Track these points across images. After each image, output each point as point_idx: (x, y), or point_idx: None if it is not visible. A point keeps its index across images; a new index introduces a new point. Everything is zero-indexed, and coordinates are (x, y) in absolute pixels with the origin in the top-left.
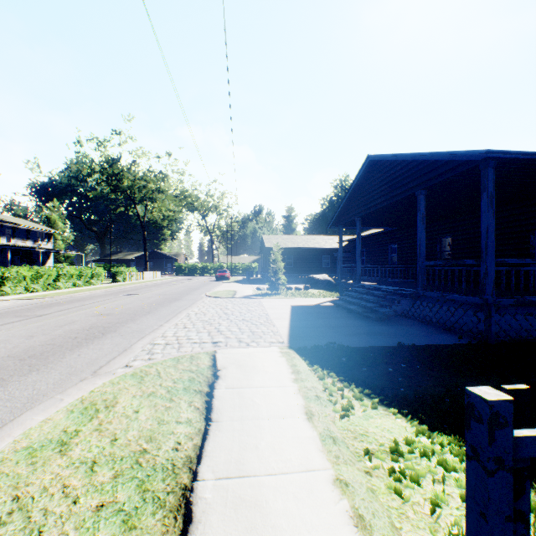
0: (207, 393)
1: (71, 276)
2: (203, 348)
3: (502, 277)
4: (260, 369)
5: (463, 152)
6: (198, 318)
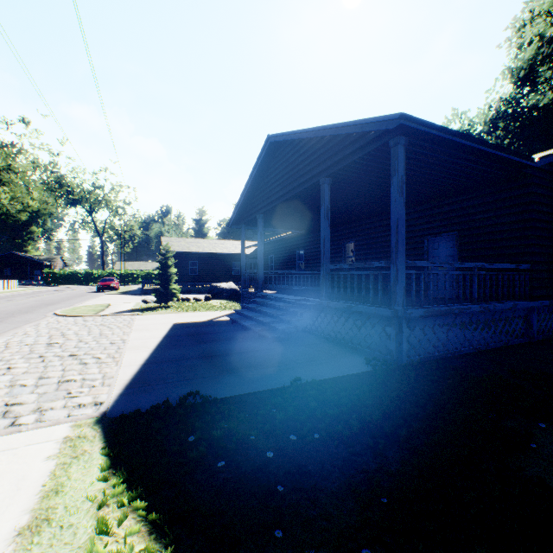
0: None
1: None
2: None
3: (412, 283)
4: None
5: (373, 118)
6: None
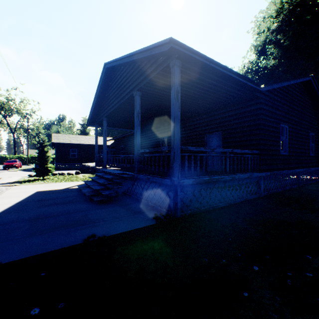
0: None
1: None
2: None
3: (186, 161)
4: None
5: (156, 44)
6: None
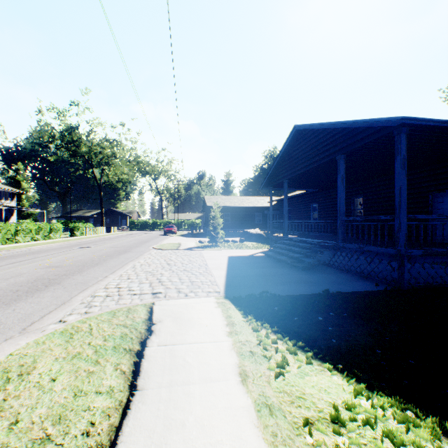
0: (137, 352)
1: (30, 231)
2: (142, 300)
3: (413, 231)
4: (195, 322)
5: (380, 119)
6: (143, 269)
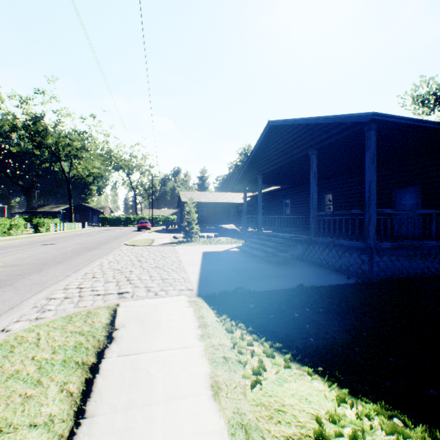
0: (91, 366)
1: None
2: (105, 301)
3: (381, 225)
4: (163, 325)
5: (352, 114)
6: (111, 267)
